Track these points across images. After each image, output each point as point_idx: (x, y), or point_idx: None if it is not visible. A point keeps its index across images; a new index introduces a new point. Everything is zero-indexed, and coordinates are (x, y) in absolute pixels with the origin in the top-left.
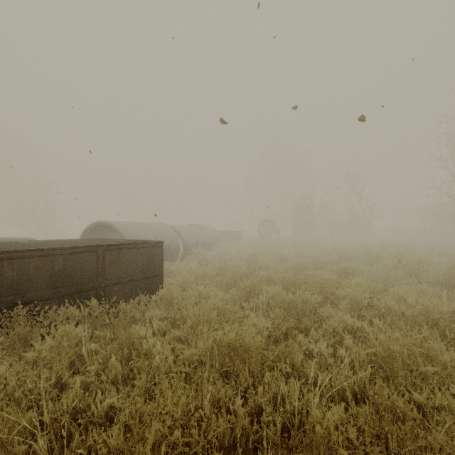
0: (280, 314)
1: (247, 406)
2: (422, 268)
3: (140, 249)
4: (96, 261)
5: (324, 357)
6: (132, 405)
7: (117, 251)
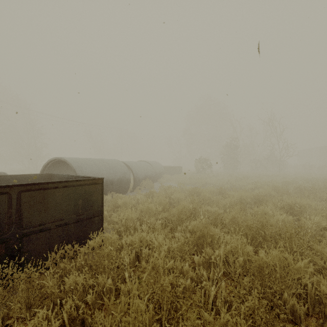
0: None
1: None
2: None
3: (73, 188)
4: (7, 205)
5: None
6: None
7: (41, 191)
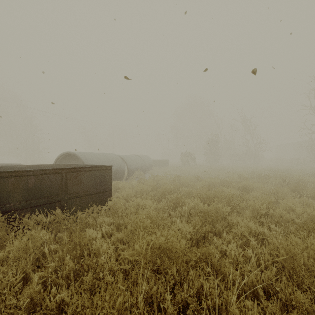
0: (199, 221)
1: (174, 300)
2: (302, 186)
3: (94, 172)
4: (60, 180)
5: (235, 256)
6: (79, 300)
7: (77, 173)
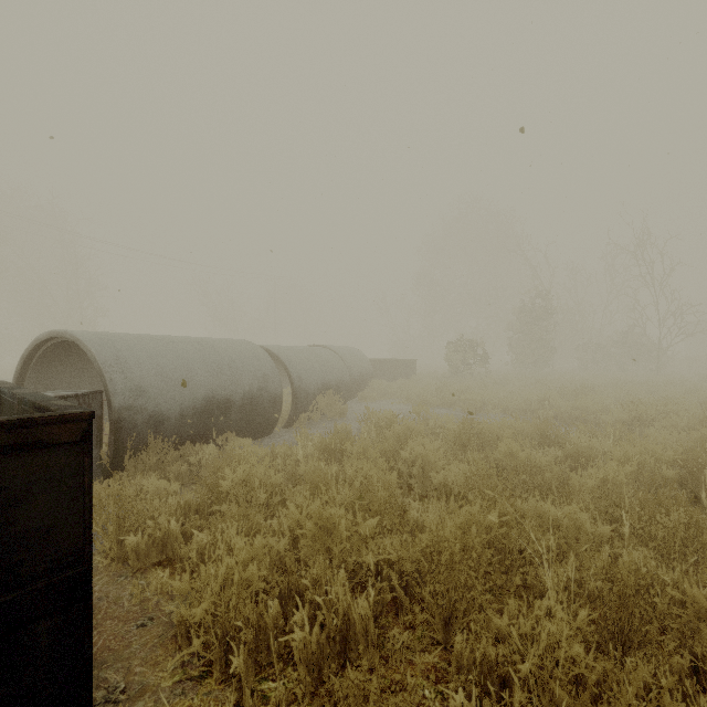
0: None
1: None
2: None
3: None
4: None
5: None
6: None
7: None
